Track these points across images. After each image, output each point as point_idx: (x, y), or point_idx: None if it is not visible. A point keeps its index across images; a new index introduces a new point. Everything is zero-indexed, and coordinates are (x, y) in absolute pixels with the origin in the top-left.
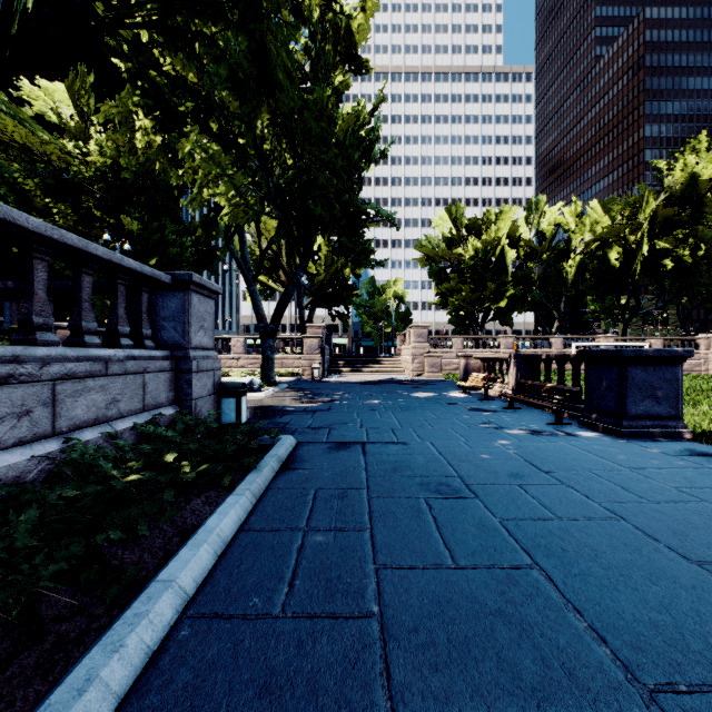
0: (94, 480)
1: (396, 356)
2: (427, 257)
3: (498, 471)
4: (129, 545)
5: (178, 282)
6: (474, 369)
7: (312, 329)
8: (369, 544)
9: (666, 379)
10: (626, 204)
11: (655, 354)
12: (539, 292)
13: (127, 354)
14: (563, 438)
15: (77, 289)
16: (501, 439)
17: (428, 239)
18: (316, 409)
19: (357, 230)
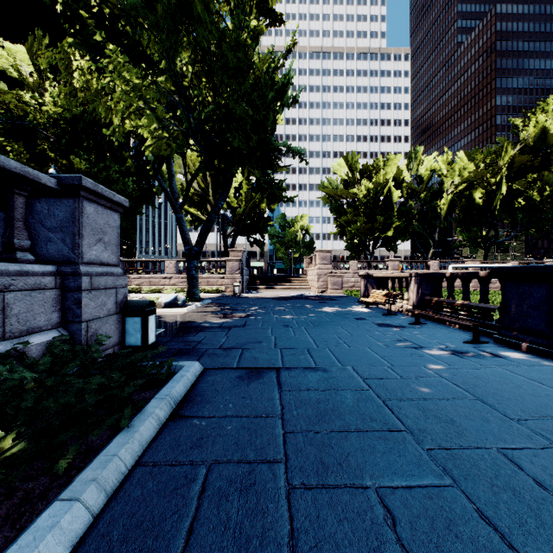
0: None
1: (303, 276)
2: (329, 195)
3: (454, 418)
4: None
5: (65, 186)
6: (374, 287)
7: (233, 253)
8: None
9: None
10: (488, 153)
11: None
12: (417, 224)
13: None
14: (494, 361)
15: None
16: (428, 363)
17: (329, 181)
18: (232, 325)
19: (271, 163)
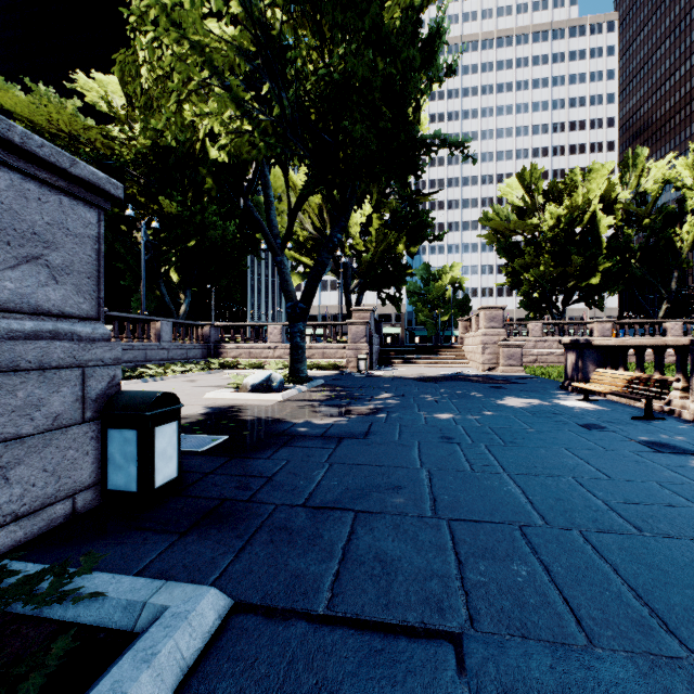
0: None
1: (458, 346)
2: (495, 230)
3: None
4: None
5: None
6: (593, 363)
7: (357, 314)
8: None
9: None
10: None
11: None
12: (639, 266)
13: None
14: None
15: None
16: None
17: (496, 210)
18: (344, 434)
19: (414, 165)
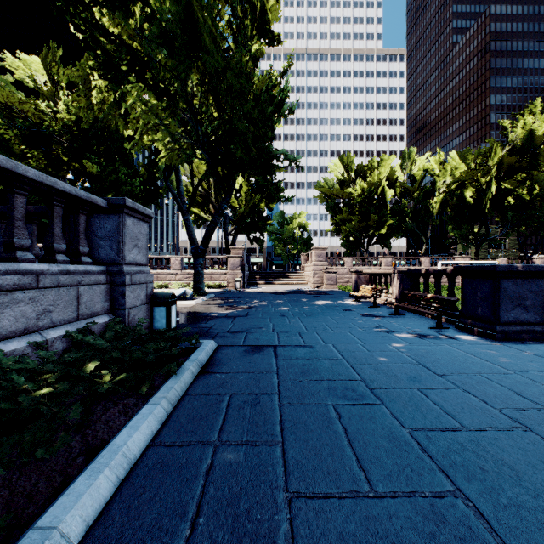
0: (2, 394)
1: (301, 272)
2: (325, 195)
3: (397, 374)
4: (28, 468)
5: (113, 206)
6: (363, 282)
7: (234, 251)
8: (281, 463)
9: (533, 291)
10: (479, 154)
11: (524, 269)
12: (411, 222)
13: (61, 268)
14: (446, 341)
15: (10, 208)
16: (393, 343)
17: (326, 181)
18: (236, 315)
19: (270, 170)
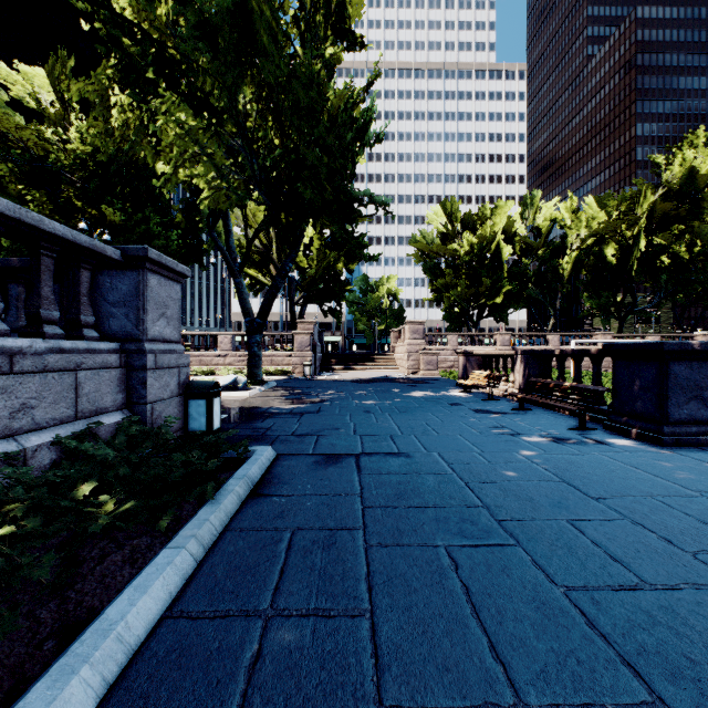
0: None
1: (390, 353)
2: (422, 252)
3: (534, 497)
4: None
5: (130, 258)
6: (474, 367)
7: (303, 325)
8: (370, 650)
9: None
10: (623, 199)
11: (703, 347)
12: (534, 288)
13: (51, 345)
14: (595, 448)
15: None
16: (522, 450)
17: (423, 234)
18: (304, 411)
19: (350, 217)
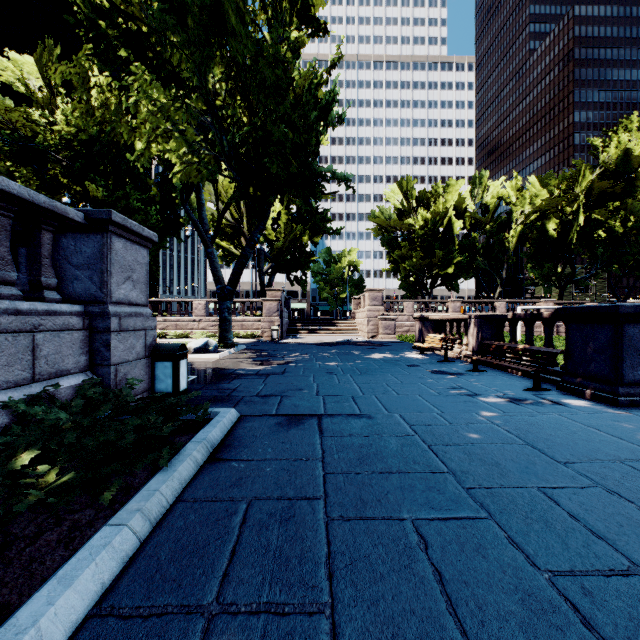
0: None
1: (351, 319)
2: (380, 227)
3: (500, 461)
4: None
5: (93, 221)
6: (430, 331)
7: (271, 293)
8: None
9: None
10: (564, 178)
11: None
12: (482, 260)
13: (5, 306)
14: (553, 409)
15: None
16: (481, 411)
17: (381, 210)
18: (270, 373)
19: (314, 191)
